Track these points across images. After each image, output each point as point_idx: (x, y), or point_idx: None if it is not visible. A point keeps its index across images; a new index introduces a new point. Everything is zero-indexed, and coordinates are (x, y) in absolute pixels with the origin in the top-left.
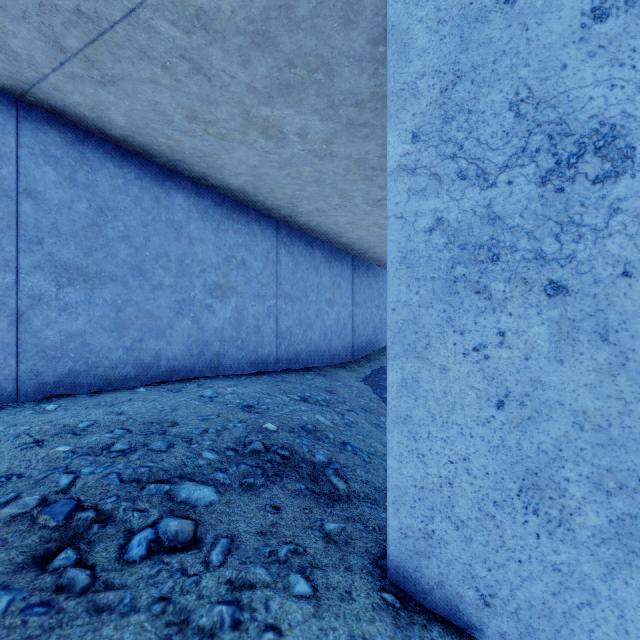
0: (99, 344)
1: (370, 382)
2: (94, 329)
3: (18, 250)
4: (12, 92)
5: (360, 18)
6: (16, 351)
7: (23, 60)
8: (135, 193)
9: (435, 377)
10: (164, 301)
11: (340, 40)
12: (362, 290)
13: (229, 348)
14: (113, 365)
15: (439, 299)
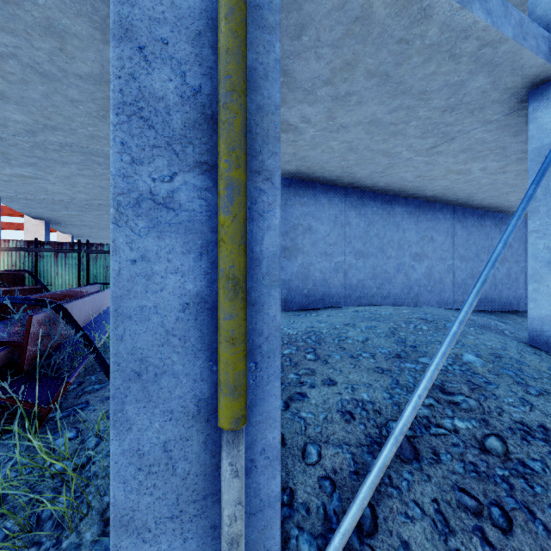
0: (367, 285)
1: None
2: (366, 278)
3: (345, 247)
4: (344, 186)
5: (523, 133)
6: (344, 286)
7: (357, 178)
8: (380, 212)
9: (544, 288)
10: (391, 264)
11: (511, 140)
12: None
13: (423, 291)
14: (372, 295)
15: (545, 267)
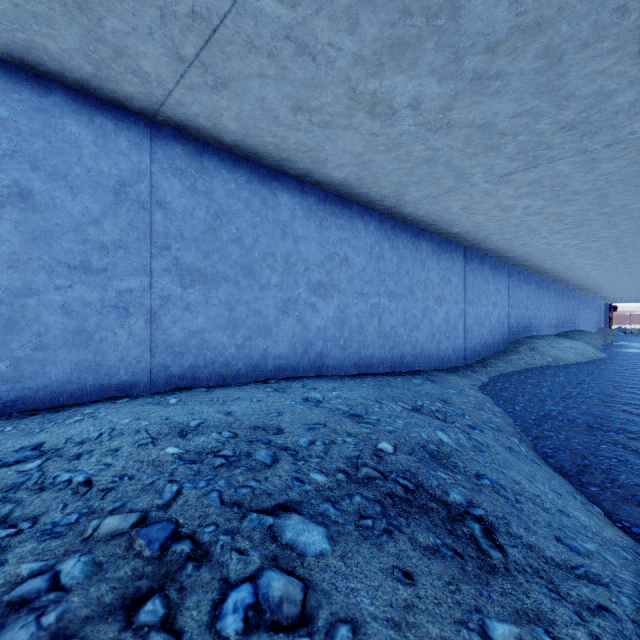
0: (215, 341)
1: (489, 391)
2: (211, 327)
3: (152, 256)
4: (147, 115)
5: None
6: (150, 346)
7: (153, 80)
8: (245, 196)
9: None
10: (271, 300)
11: None
12: (476, 285)
13: (332, 348)
14: (227, 361)
15: None
